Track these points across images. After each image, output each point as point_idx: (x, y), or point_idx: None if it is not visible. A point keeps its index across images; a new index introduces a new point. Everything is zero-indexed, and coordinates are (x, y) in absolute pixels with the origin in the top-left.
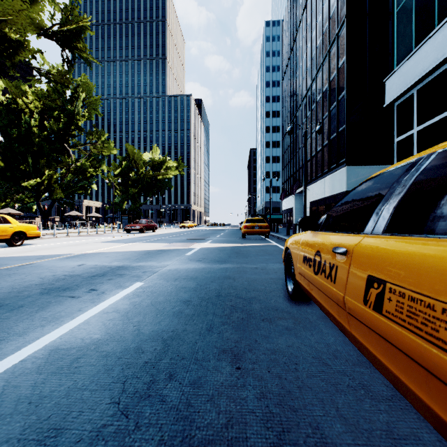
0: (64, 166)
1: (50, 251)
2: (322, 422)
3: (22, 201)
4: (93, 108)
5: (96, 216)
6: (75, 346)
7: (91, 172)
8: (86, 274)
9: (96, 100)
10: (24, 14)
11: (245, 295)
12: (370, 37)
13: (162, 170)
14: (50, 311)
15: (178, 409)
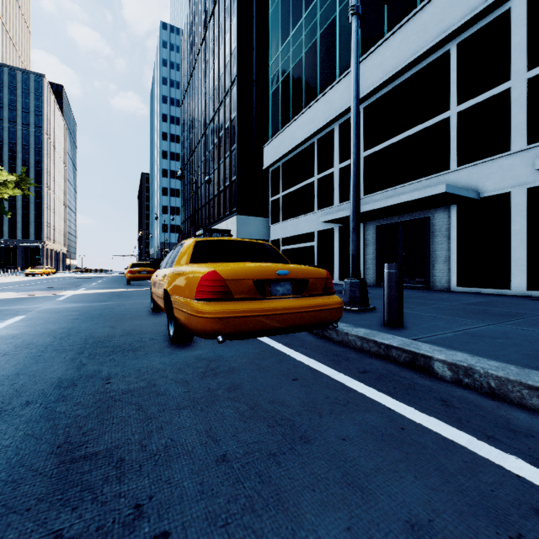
0: None
1: None
2: (144, 330)
3: None
4: None
5: None
6: (6, 335)
7: None
8: None
9: None
10: None
11: (122, 313)
12: (257, 102)
13: None
14: None
15: (86, 335)
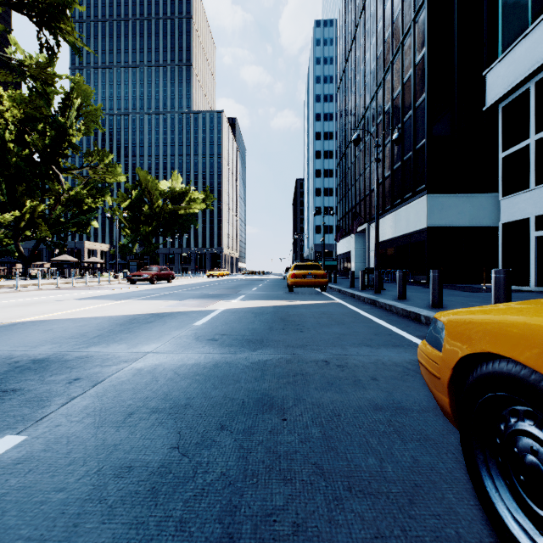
0: (52, 196)
1: None
2: None
3: (0, 242)
4: (92, 121)
5: (95, 261)
6: None
7: (90, 203)
8: None
9: (96, 110)
10: None
11: (330, 542)
12: (459, 21)
13: (184, 203)
14: None
15: None
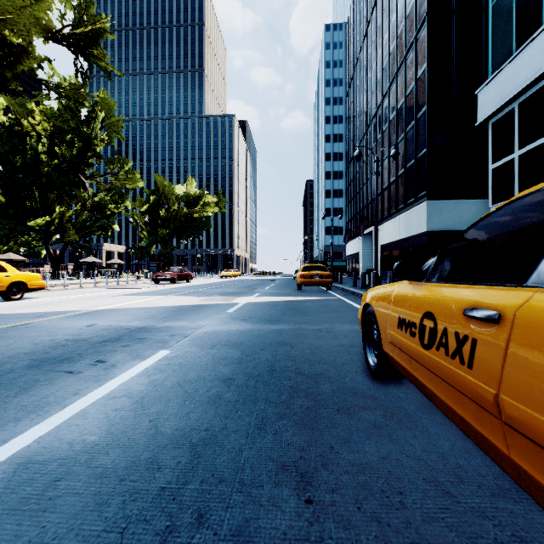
0: (79, 202)
1: (55, 307)
2: None
3: (28, 245)
4: (114, 131)
5: (117, 262)
6: (56, 457)
7: (112, 209)
8: (95, 339)
9: (117, 120)
10: (28, 13)
11: (308, 370)
12: (457, 39)
13: (199, 207)
14: (34, 395)
15: None
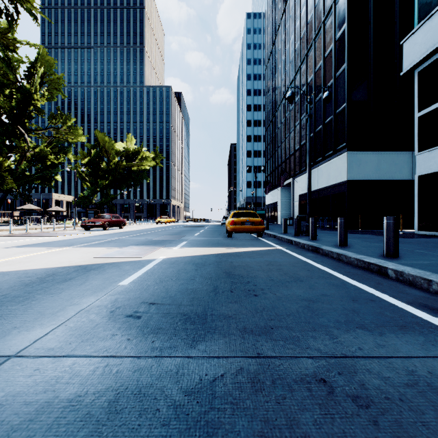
0: (18, 152)
1: None
2: None
3: None
4: (55, 88)
5: (58, 210)
6: None
7: (52, 159)
8: None
9: (58, 78)
10: None
11: None
12: (374, 2)
13: (137, 161)
14: None
15: None
